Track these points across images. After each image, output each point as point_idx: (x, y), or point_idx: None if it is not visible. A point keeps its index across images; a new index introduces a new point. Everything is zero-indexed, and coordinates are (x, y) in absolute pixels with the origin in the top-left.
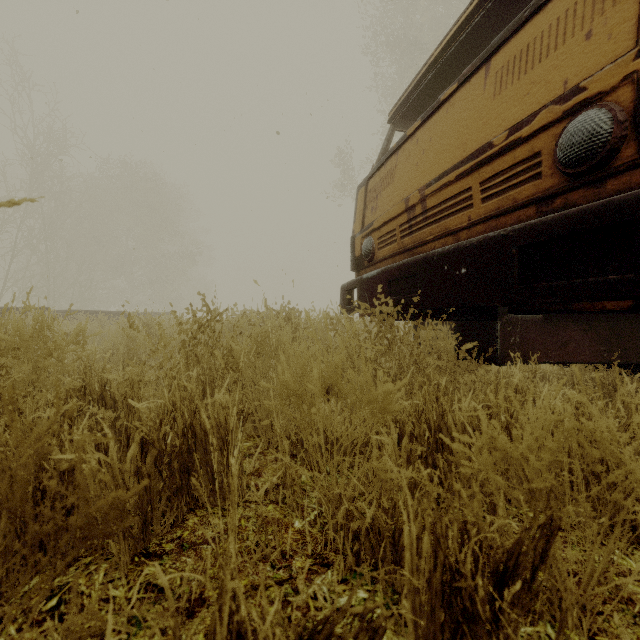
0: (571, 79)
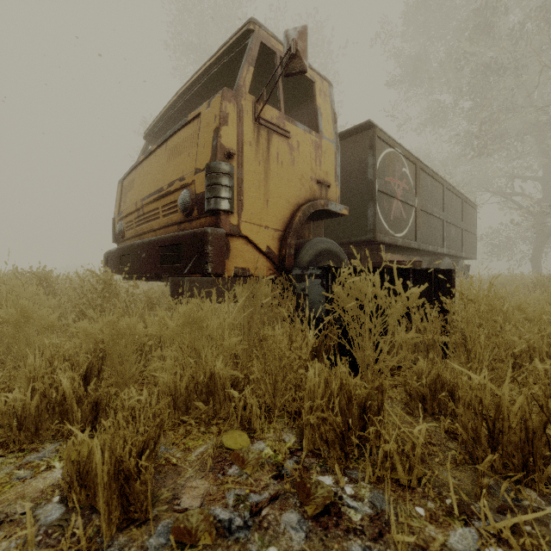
0: (184, 171)
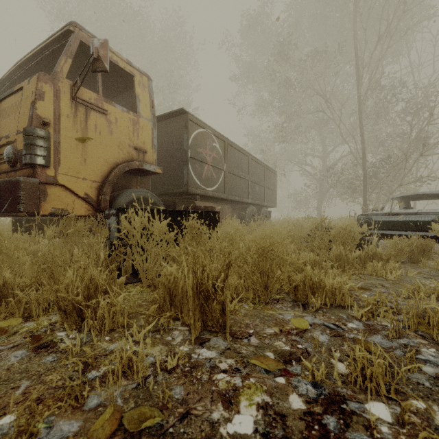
0: (10, 131)
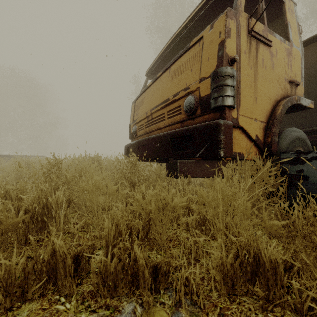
0: (187, 83)
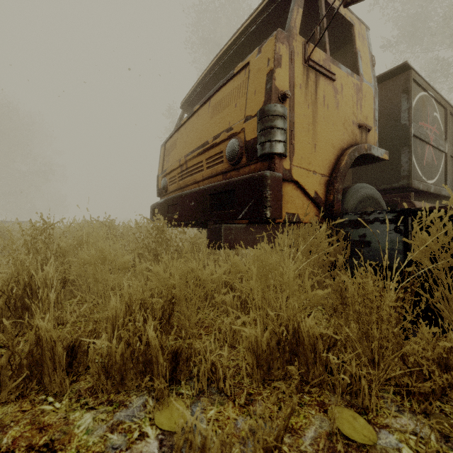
0: (231, 122)
